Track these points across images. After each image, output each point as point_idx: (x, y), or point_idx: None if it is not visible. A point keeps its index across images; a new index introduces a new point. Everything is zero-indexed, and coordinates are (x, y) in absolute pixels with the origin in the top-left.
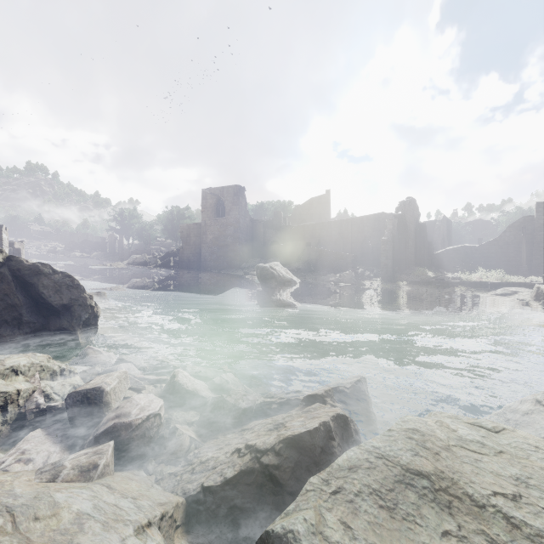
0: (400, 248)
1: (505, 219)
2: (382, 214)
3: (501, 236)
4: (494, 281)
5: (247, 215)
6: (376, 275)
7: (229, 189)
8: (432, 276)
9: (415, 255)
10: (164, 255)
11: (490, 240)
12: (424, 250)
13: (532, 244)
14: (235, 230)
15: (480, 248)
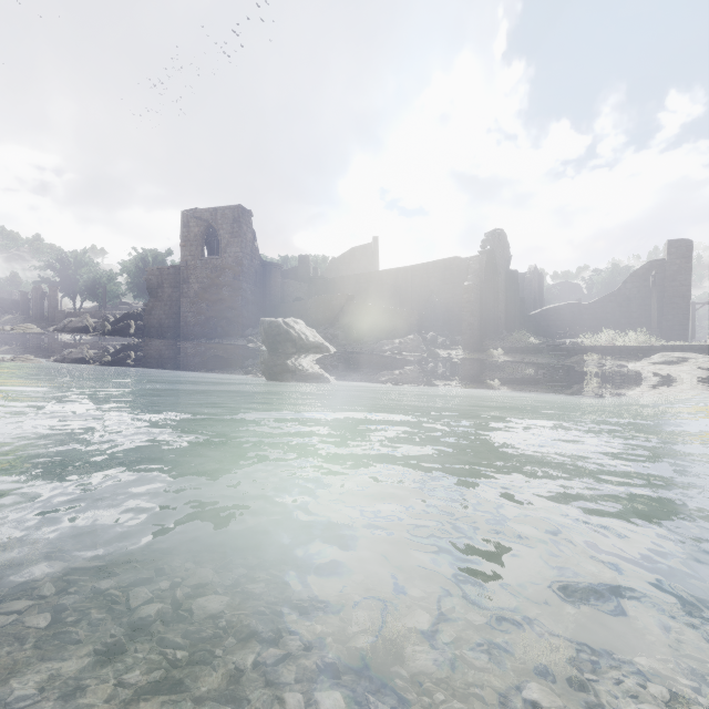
0: (487, 303)
1: (601, 279)
2: (456, 259)
3: (620, 289)
4: (641, 345)
5: (256, 255)
6: (454, 342)
7: (226, 212)
8: (537, 342)
9: (505, 315)
10: (120, 317)
11: (606, 295)
12: (515, 309)
13: (662, 299)
14: (236, 277)
15: (592, 306)
